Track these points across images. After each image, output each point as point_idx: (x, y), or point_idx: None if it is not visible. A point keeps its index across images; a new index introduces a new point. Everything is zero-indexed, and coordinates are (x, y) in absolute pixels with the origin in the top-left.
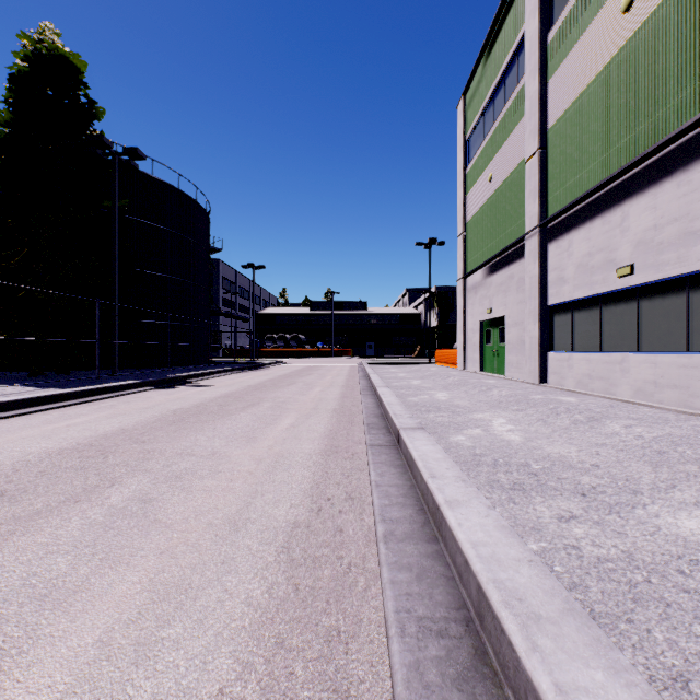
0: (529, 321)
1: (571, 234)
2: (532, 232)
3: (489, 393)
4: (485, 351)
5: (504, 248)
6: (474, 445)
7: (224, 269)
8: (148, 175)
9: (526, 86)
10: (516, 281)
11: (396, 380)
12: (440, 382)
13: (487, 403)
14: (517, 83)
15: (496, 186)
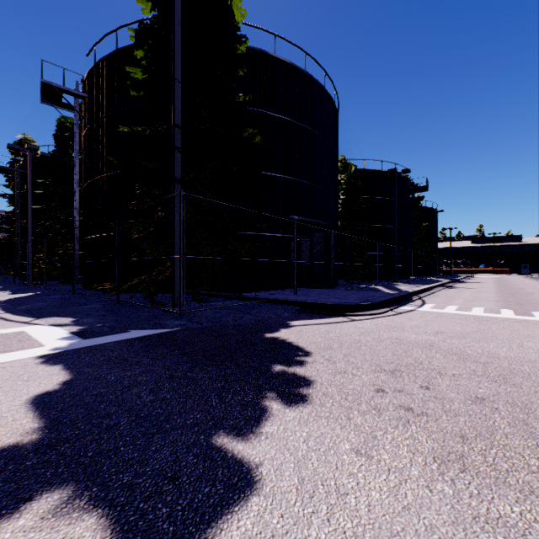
0: None
1: None
2: None
3: None
4: None
5: None
6: None
7: None
8: (424, 207)
9: None
10: None
11: None
12: None
13: None
14: None
15: None
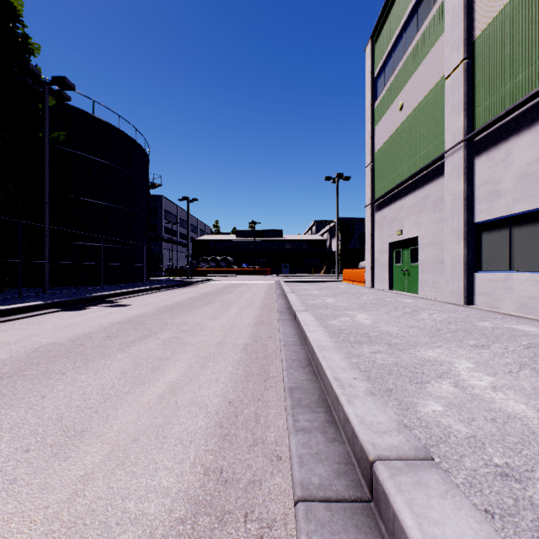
0: (452, 239)
1: (510, 142)
2: (455, 148)
3: (417, 316)
4: (393, 271)
5: (419, 170)
6: (473, 433)
7: (167, 204)
8: (88, 114)
9: (447, 0)
10: (432, 201)
11: (311, 297)
12: (354, 300)
13: (421, 329)
14: (434, 4)
15: (407, 113)
